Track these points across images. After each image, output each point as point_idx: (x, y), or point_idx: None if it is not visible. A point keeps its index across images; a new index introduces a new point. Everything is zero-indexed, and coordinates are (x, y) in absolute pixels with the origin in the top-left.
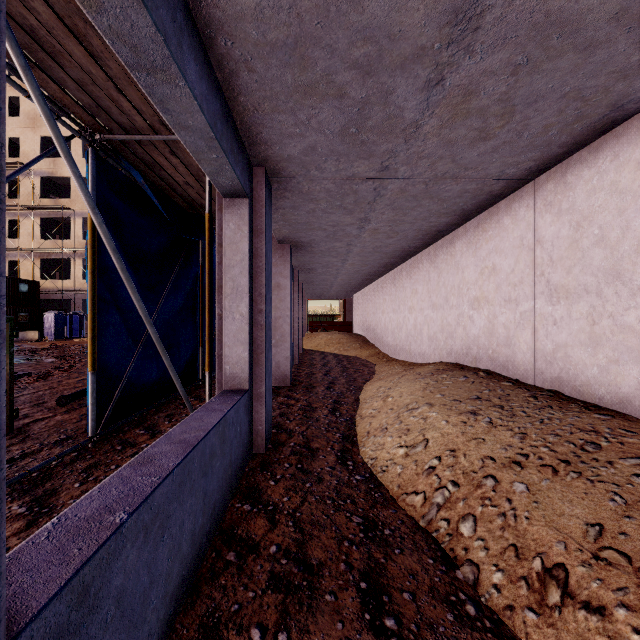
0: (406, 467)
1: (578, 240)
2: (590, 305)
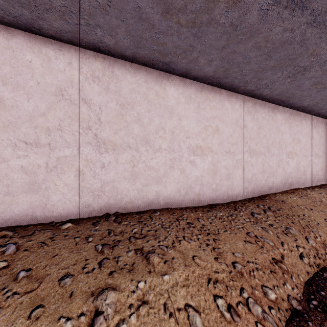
0: None
1: (123, 115)
2: (132, 155)
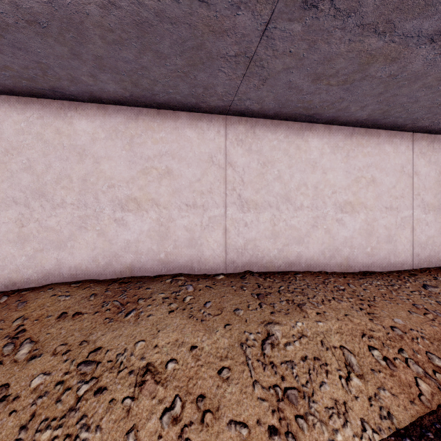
0: (382, 383)
1: (264, 173)
2: (272, 214)
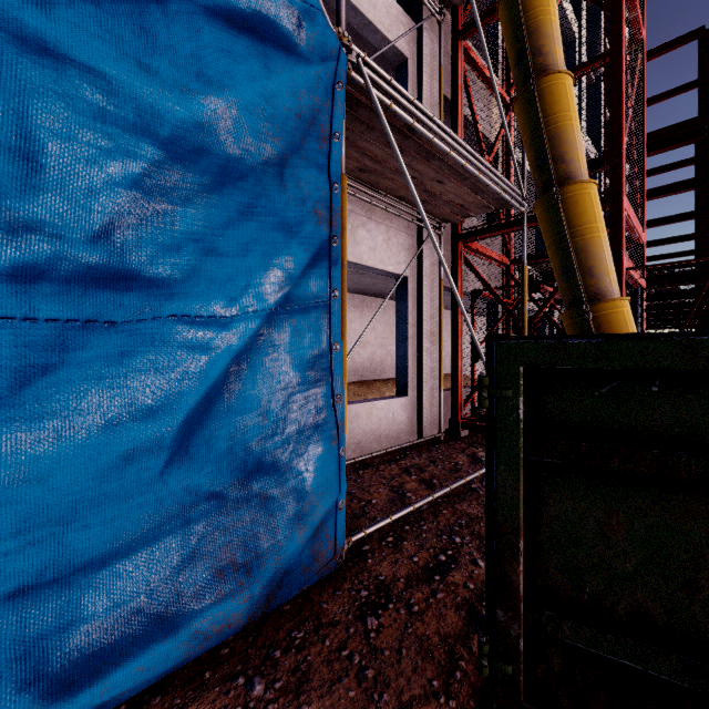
0: None
1: None
2: None
